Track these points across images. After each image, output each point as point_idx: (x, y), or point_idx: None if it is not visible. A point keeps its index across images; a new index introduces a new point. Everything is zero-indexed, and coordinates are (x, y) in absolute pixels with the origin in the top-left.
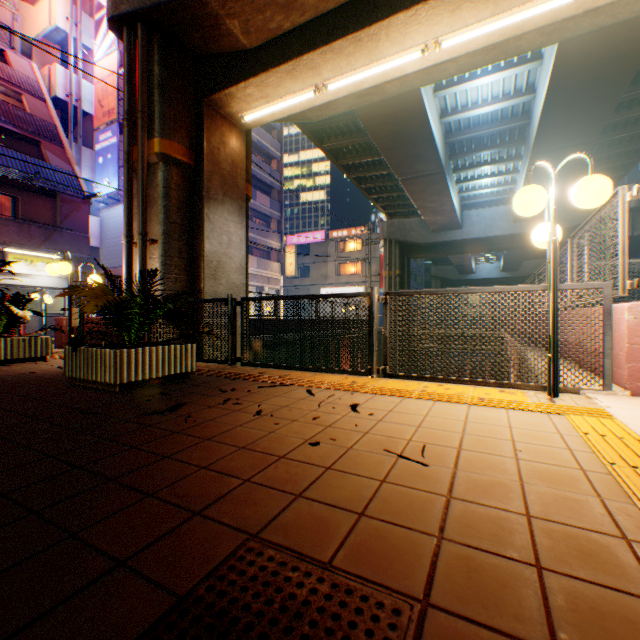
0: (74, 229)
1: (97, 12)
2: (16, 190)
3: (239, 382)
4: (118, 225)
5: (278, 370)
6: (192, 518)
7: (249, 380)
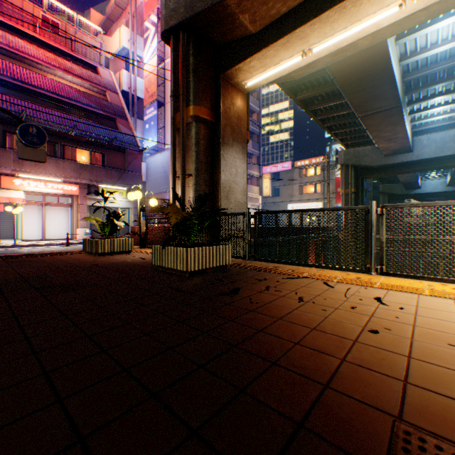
0: (134, 171)
1: (145, 33)
2: (104, 149)
3: (264, 273)
4: (157, 167)
5: (286, 265)
6: (325, 390)
7: (270, 272)
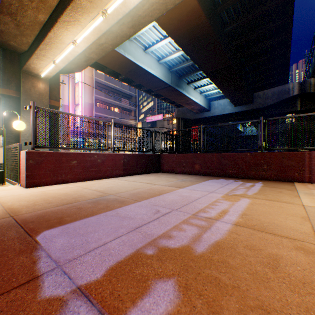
0: None
1: None
2: None
3: None
4: None
5: None
6: None
7: None
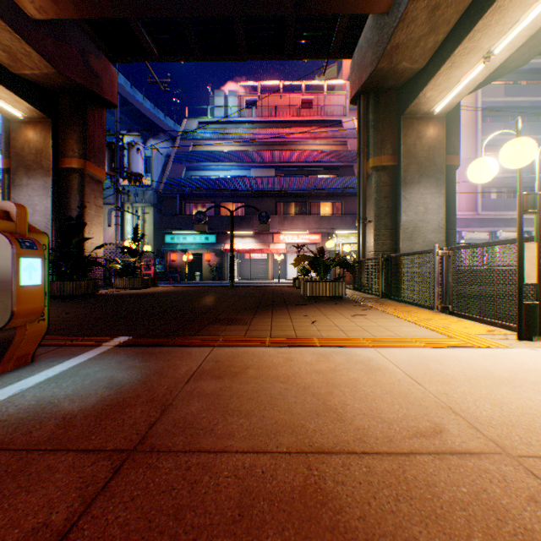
0: None
1: None
2: (340, 198)
3: (352, 303)
4: None
5: (392, 302)
6: (252, 315)
7: (360, 303)
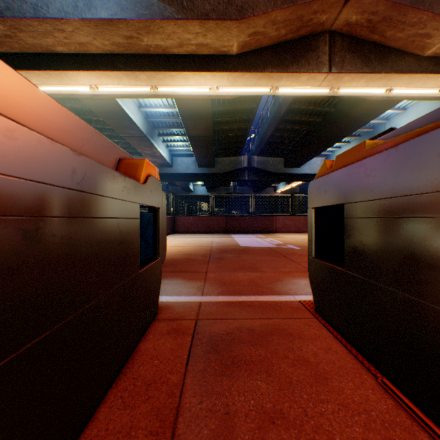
0: None
1: None
2: None
3: None
4: None
5: None
6: None
7: None
